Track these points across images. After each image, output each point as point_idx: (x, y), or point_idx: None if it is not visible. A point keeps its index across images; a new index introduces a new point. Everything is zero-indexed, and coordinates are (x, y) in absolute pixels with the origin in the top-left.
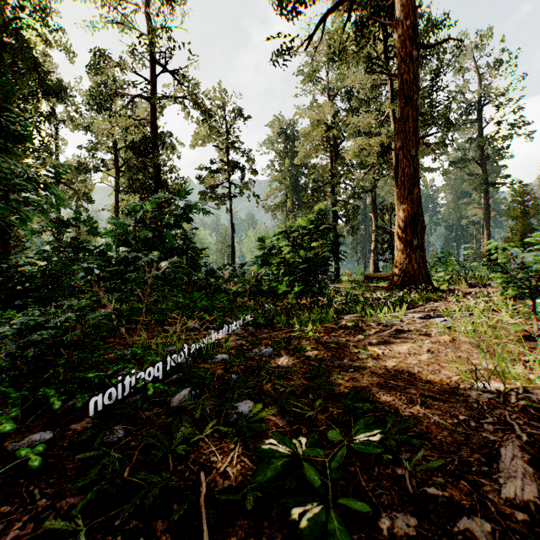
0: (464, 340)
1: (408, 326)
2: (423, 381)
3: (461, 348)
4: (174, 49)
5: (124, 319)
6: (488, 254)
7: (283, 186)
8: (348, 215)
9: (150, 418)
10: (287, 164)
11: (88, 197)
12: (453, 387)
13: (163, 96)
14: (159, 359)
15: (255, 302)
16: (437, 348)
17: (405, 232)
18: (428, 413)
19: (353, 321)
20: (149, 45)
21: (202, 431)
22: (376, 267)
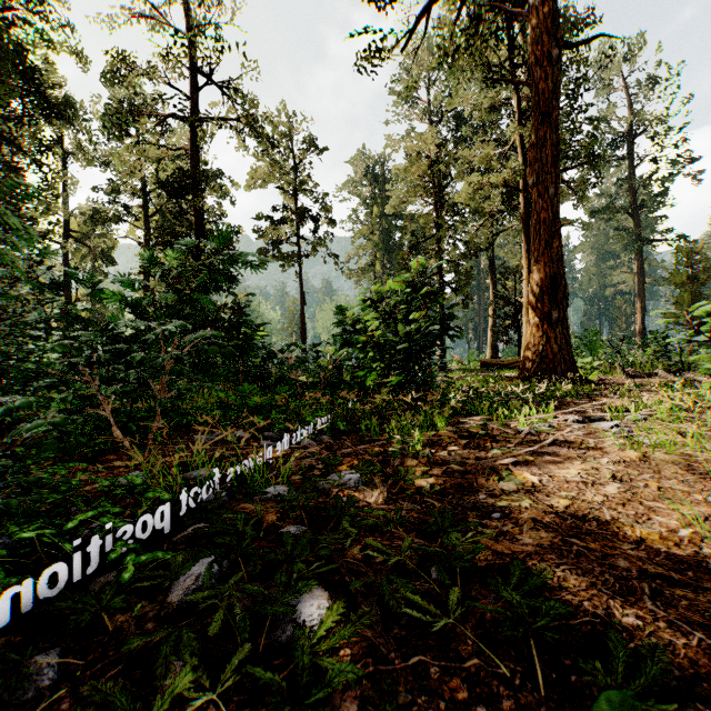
0: (661, 458)
1: (564, 435)
2: (632, 540)
3: (664, 471)
4: (222, 52)
5: (134, 424)
6: (700, 322)
7: (370, 243)
8: (458, 280)
9: (122, 629)
10: (375, 213)
11: (107, 256)
12: (691, 553)
13: (207, 117)
14: (167, 496)
15: (332, 398)
16: (626, 473)
17: (541, 301)
18: (675, 619)
19: (479, 427)
20: (188, 46)
21: (221, 669)
22: (495, 351)
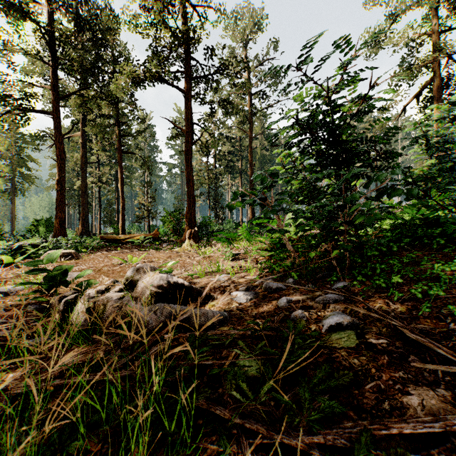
0: None
1: None
2: None
3: None
4: None
5: None
6: None
7: None
8: None
9: None
10: None
11: None
12: None
13: None
14: None
15: None
16: None
17: (82, 221)
18: None
19: None
20: None
21: None
22: None
